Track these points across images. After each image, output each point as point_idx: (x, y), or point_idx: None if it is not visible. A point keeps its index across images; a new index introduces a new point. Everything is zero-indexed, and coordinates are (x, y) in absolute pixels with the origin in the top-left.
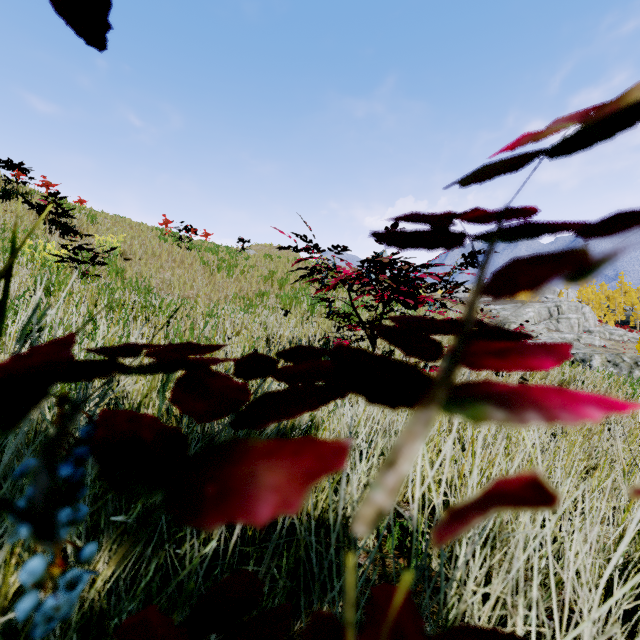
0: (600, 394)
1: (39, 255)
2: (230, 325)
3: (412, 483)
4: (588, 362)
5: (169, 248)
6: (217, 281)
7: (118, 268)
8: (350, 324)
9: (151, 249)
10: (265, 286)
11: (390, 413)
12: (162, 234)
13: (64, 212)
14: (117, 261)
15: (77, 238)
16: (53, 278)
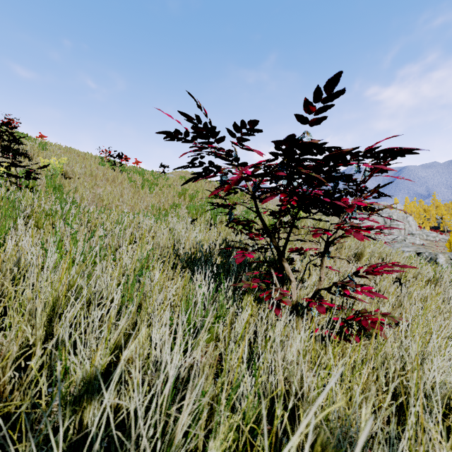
0: None
1: None
2: (138, 232)
3: None
4: (448, 262)
5: (105, 170)
6: (141, 196)
7: (55, 184)
8: (251, 232)
9: (89, 171)
10: (179, 200)
11: None
12: (103, 161)
13: (15, 139)
14: (57, 178)
15: (26, 160)
16: None
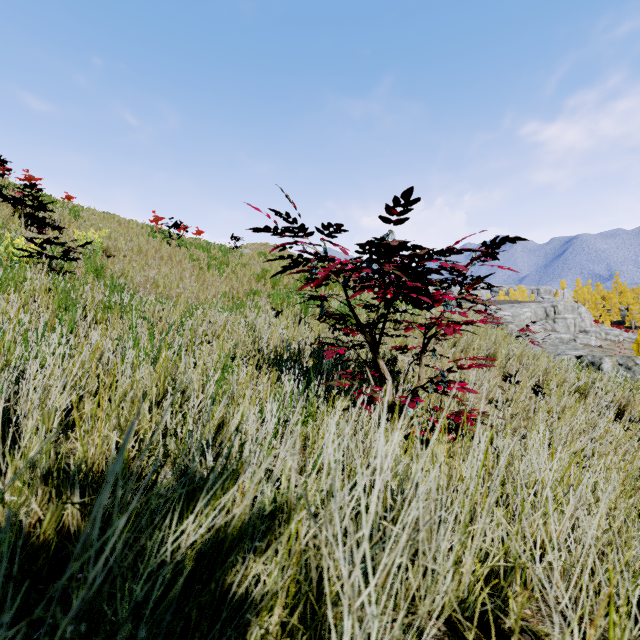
0: (622, 403)
1: (5, 250)
2: (211, 327)
3: (443, 586)
4: (606, 367)
5: (157, 245)
6: (207, 279)
7: (97, 265)
8: (346, 327)
9: (137, 246)
10: (258, 285)
11: (419, 506)
12: (153, 231)
13: (41, 205)
14: (97, 258)
15: (55, 233)
16: (0, 273)
